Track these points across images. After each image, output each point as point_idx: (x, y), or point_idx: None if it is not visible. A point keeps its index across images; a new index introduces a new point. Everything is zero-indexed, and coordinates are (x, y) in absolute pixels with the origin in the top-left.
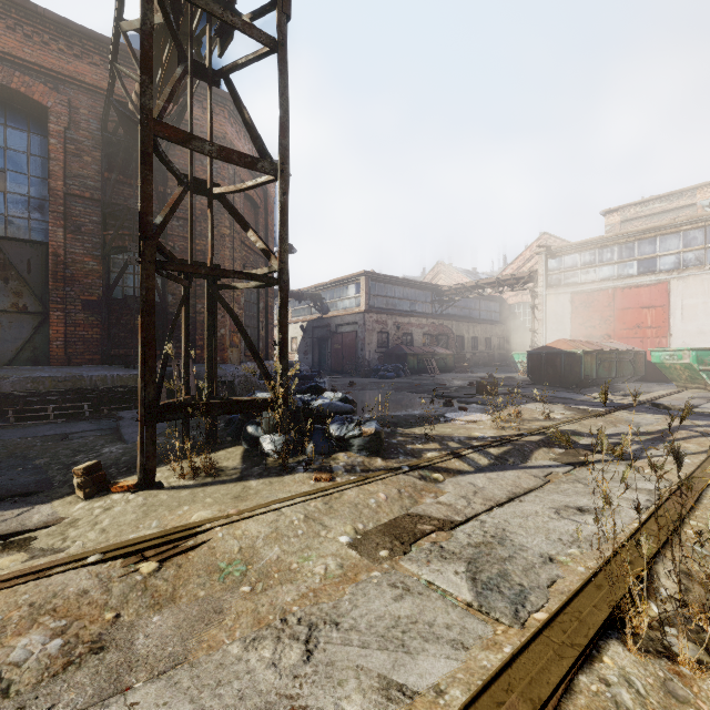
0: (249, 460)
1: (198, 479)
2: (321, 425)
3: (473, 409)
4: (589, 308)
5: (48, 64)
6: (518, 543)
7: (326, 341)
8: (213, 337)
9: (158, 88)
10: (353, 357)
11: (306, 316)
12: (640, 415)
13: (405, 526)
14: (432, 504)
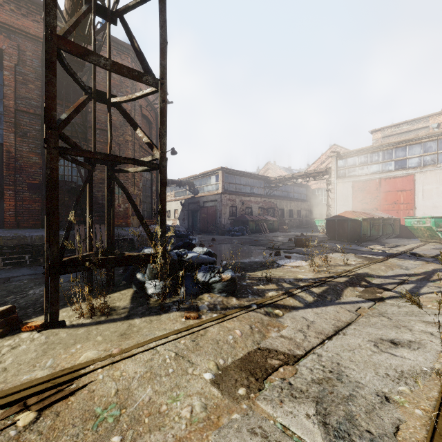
0: (136, 301)
1: (94, 318)
2: (191, 272)
3: (294, 257)
4: (364, 191)
5: (2, 19)
6: (354, 379)
7: (197, 212)
8: (111, 208)
9: (76, 32)
10: (214, 222)
11: (184, 196)
12: (406, 261)
13: (257, 360)
14: (276, 337)
